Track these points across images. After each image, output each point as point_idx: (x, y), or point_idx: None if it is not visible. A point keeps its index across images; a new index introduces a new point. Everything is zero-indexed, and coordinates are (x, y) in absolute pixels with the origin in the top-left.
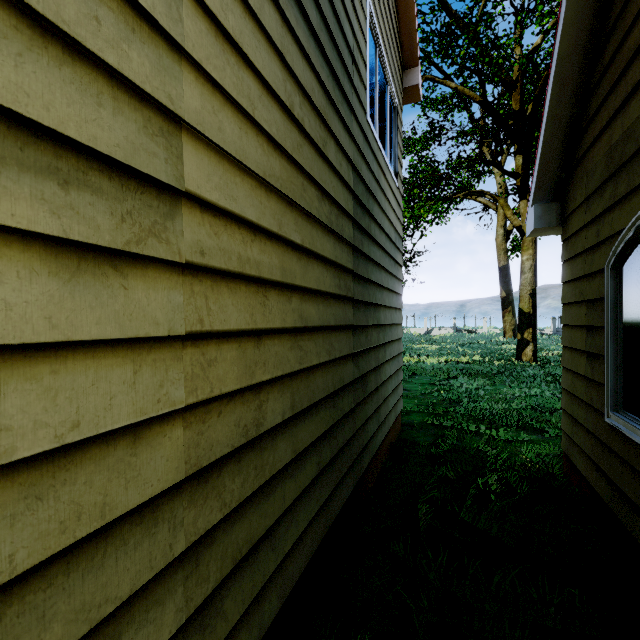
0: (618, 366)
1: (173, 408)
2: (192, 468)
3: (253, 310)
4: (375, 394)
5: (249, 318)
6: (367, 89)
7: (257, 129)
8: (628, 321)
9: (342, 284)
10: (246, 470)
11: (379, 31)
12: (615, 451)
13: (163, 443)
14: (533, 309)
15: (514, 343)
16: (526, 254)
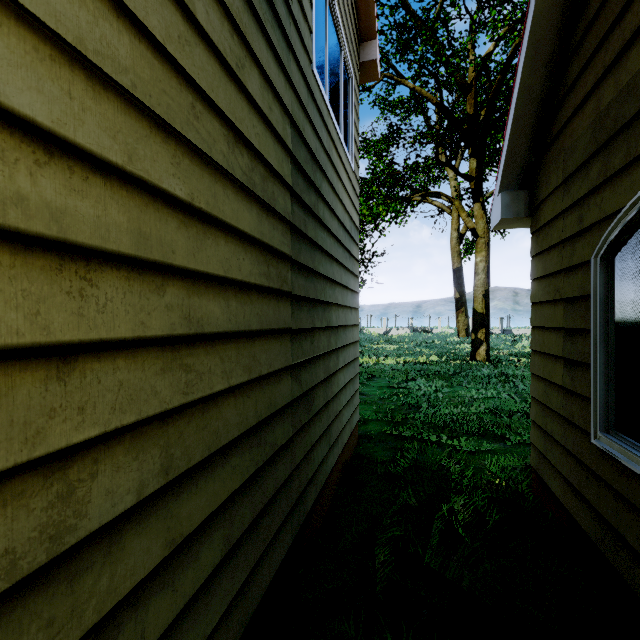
0: (609, 377)
1: None
2: None
3: (40, 305)
4: (324, 411)
5: (23, 321)
6: (313, 33)
7: None
8: (623, 323)
9: (273, 273)
10: None
11: None
12: (606, 481)
13: None
14: (486, 310)
15: (467, 342)
16: (480, 256)
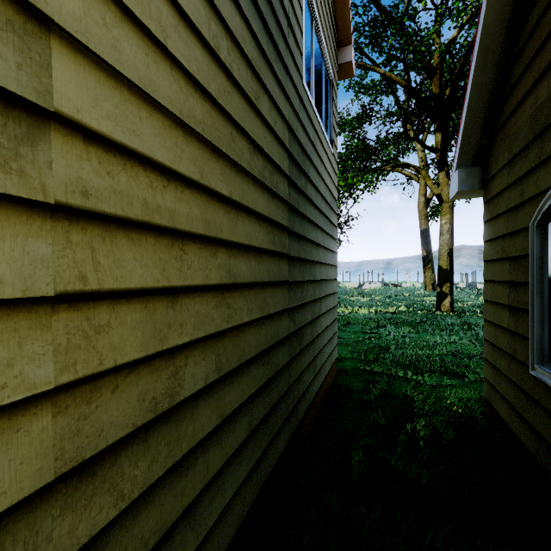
0: (543, 321)
1: (32, 393)
2: (67, 464)
3: (165, 265)
4: (311, 346)
5: (159, 274)
6: (303, 55)
7: (171, 62)
8: None
9: (277, 240)
10: (155, 449)
11: (315, 4)
12: (541, 403)
13: (14, 441)
14: (450, 266)
15: (433, 295)
16: (444, 218)
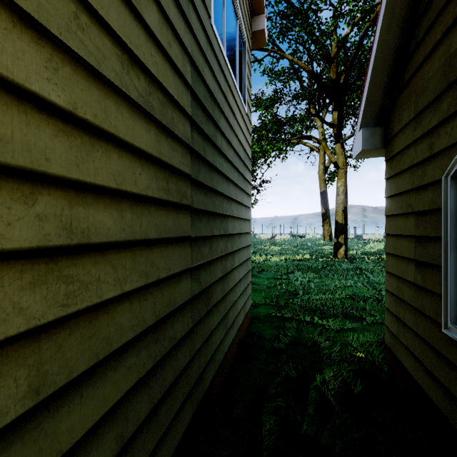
0: None
1: None
2: None
3: None
4: (222, 302)
5: None
6: None
7: None
8: None
9: (172, 188)
10: None
11: None
12: (456, 365)
13: None
14: (345, 221)
15: (330, 245)
16: (340, 182)
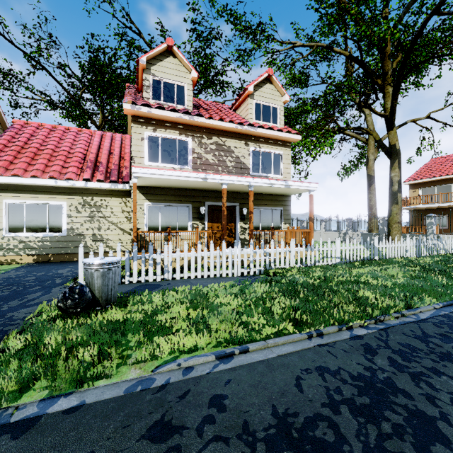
0: None
1: None
2: None
3: None
4: None
5: None
6: None
7: None
8: None
9: None
10: None
11: None
12: None
13: None
14: None
15: None
16: None
